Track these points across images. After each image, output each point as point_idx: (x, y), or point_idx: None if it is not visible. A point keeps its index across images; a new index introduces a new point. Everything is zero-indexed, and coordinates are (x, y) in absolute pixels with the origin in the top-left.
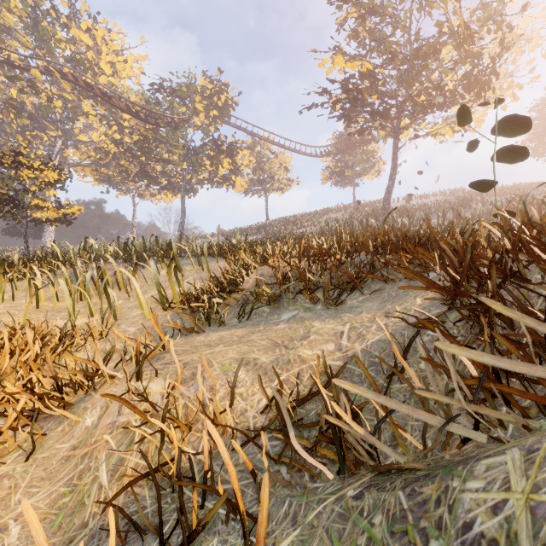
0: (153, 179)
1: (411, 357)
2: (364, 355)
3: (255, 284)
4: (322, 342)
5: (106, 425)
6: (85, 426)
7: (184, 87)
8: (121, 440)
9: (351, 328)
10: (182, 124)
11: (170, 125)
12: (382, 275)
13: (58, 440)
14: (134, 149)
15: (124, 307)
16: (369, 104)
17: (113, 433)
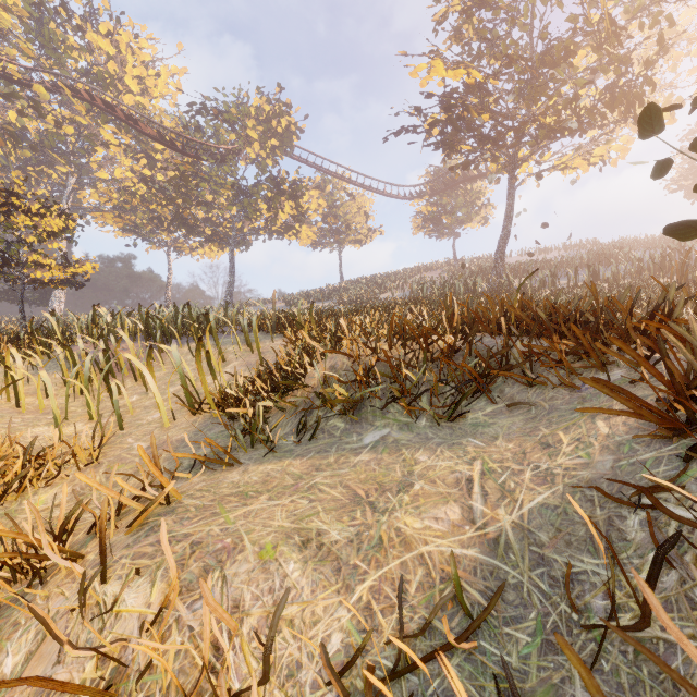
0: (194, 228)
1: (617, 552)
2: (520, 537)
3: (323, 381)
4: (436, 500)
5: None
6: (1, 673)
7: (233, 108)
8: None
9: (486, 473)
10: (231, 157)
11: (214, 158)
12: (525, 373)
13: None
14: (168, 189)
15: (138, 406)
16: (478, 127)
17: None
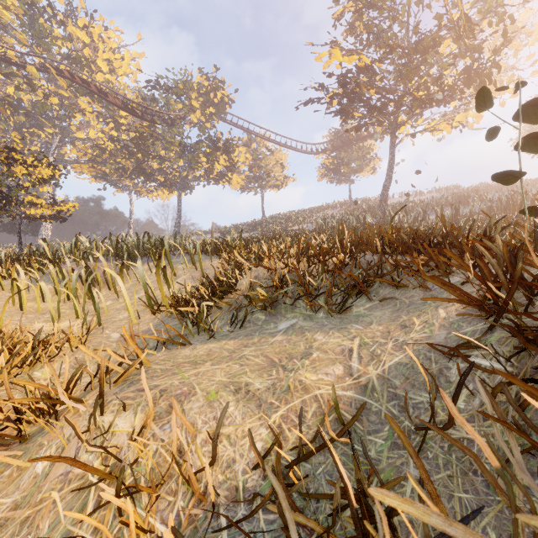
0: (150, 176)
1: (444, 389)
2: (382, 383)
3: (249, 287)
4: (327, 363)
5: (57, 476)
6: (35, 473)
7: (180, 84)
8: (71, 503)
9: (362, 345)
10: (179, 121)
11: (166, 122)
12: (393, 279)
13: (1, 491)
14: (130, 146)
15: (112, 308)
16: (367, 99)
17: (62, 490)
